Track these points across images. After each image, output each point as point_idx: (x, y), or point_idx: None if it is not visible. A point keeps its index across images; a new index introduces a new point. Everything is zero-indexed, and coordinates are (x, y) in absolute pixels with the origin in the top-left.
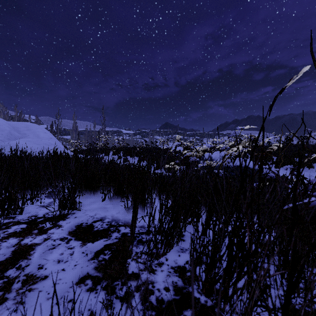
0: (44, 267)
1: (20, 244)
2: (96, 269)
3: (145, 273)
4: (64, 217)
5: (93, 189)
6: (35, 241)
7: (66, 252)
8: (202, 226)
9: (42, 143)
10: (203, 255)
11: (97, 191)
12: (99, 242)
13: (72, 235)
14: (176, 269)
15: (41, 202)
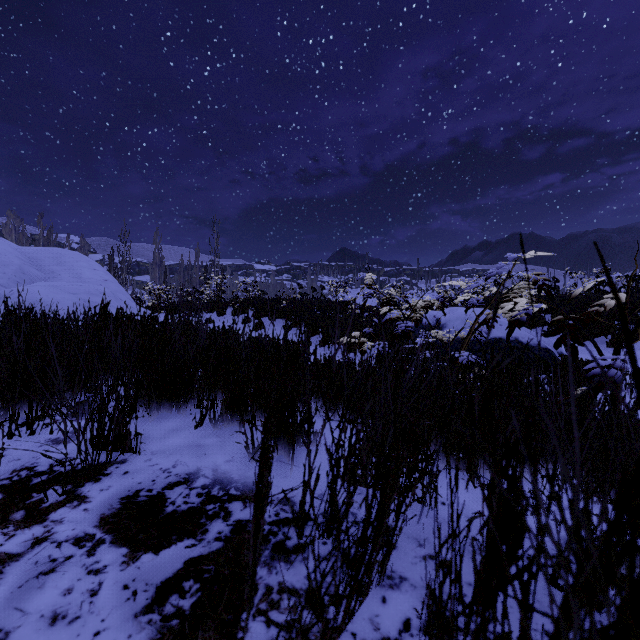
0: None
1: None
2: None
3: None
4: (98, 474)
5: (176, 398)
6: (10, 547)
7: (81, 585)
8: (475, 578)
9: (83, 291)
10: None
11: (185, 403)
12: (173, 550)
13: (108, 527)
14: None
15: (54, 429)
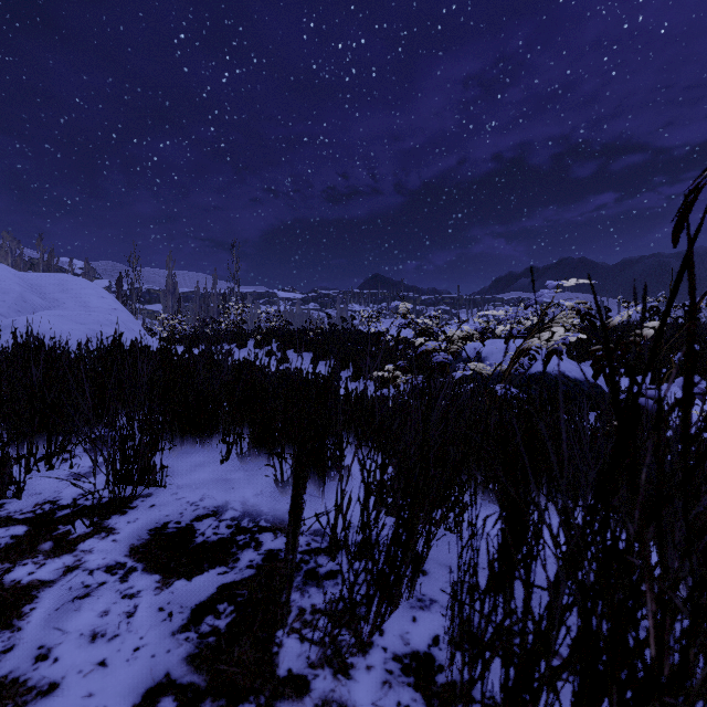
0: (53, 656)
1: (1, 582)
2: (190, 661)
3: (323, 675)
4: (124, 507)
5: (200, 432)
6: (42, 575)
7: (117, 608)
8: (488, 567)
9: (92, 321)
10: (493, 656)
11: (210, 437)
12: (206, 577)
13: (139, 556)
14: (406, 664)
15: (74, 464)
